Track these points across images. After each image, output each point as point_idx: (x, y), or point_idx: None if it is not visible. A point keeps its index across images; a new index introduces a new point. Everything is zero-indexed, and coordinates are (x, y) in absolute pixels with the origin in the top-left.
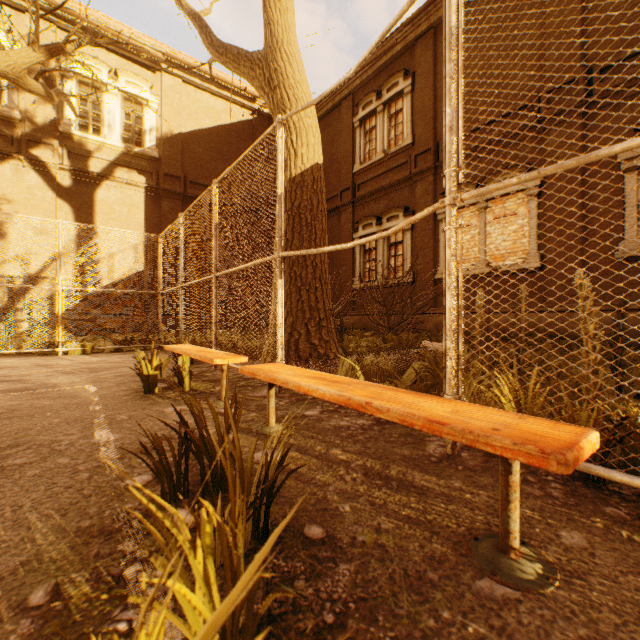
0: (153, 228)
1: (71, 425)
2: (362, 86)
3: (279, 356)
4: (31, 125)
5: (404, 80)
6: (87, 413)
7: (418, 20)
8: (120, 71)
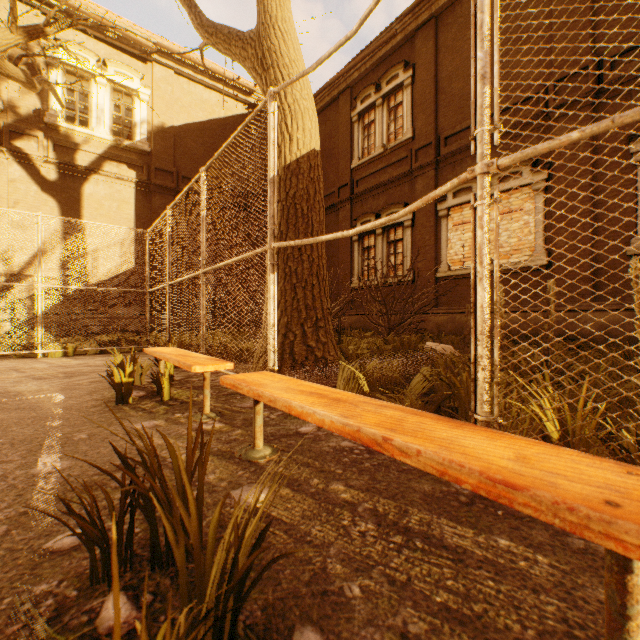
0: (144, 224)
1: (15, 448)
2: (360, 79)
3: (271, 361)
4: (14, 115)
5: (404, 72)
6: (41, 430)
7: (419, 9)
8: (109, 61)
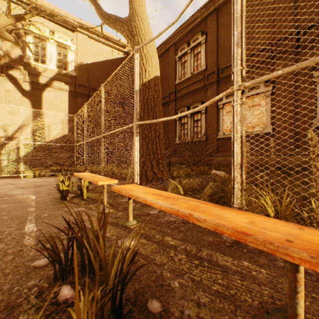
0: (73, 112)
1: (13, 220)
2: (180, 40)
3: (136, 179)
4: (9, 58)
5: (201, 36)
6: (25, 212)
7: (209, 5)
8: (55, 31)
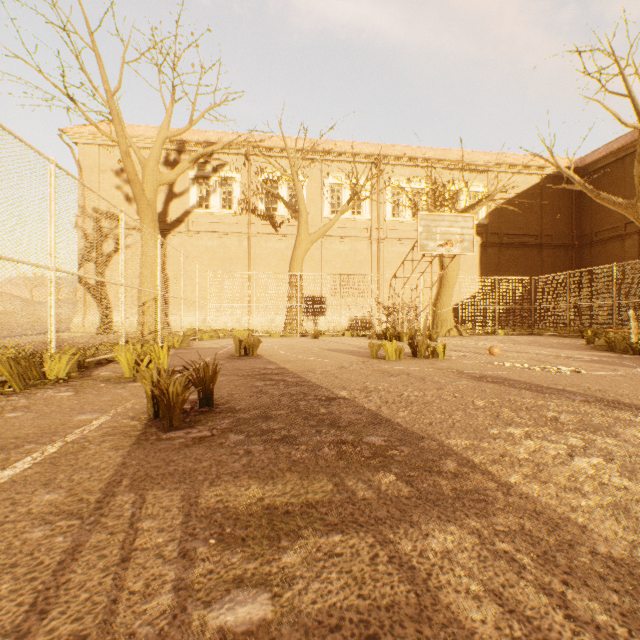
0: (483, 266)
1: None
2: None
3: None
4: None
5: None
6: None
7: None
8: (469, 181)
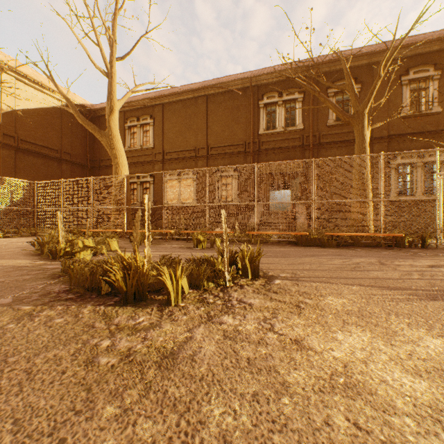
0: None
1: None
2: (130, 110)
3: (126, 230)
4: None
5: (150, 119)
6: None
7: (156, 99)
8: None
